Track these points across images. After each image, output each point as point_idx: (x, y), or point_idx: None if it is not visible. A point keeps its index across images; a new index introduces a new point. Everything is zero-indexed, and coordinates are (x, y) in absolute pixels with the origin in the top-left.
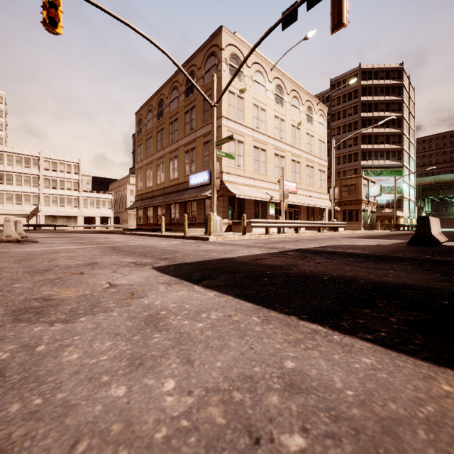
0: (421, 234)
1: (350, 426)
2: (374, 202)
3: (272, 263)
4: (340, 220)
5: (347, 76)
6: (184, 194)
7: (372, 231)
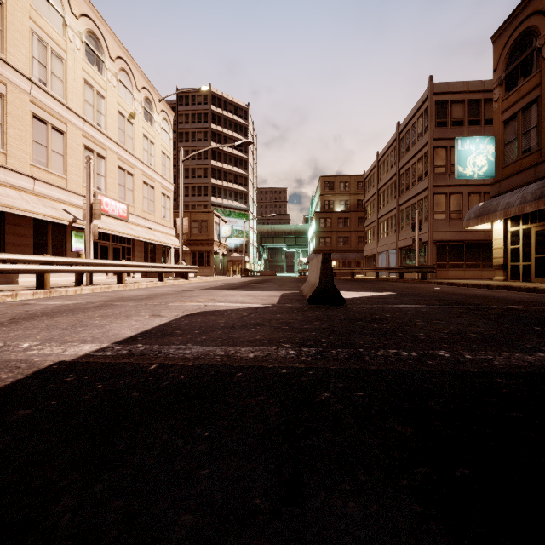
0: (327, 284)
1: None
2: (226, 244)
3: None
4: (190, 264)
5: (197, 93)
6: None
7: (226, 277)
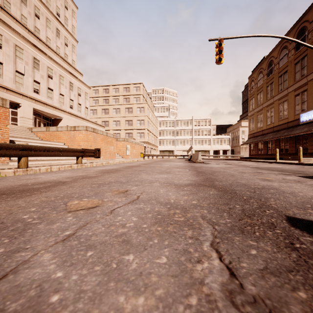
0: None
1: None
2: None
3: None
4: None
5: None
6: (294, 130)
7: None
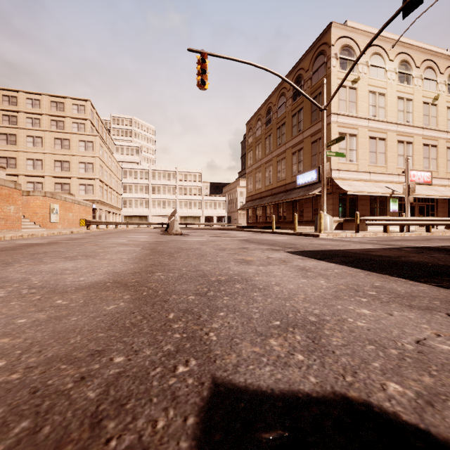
0: None
1: (397, 294)
2: None
3: (382, 254)
4: None
5: None
6: (292, 194)
7: None
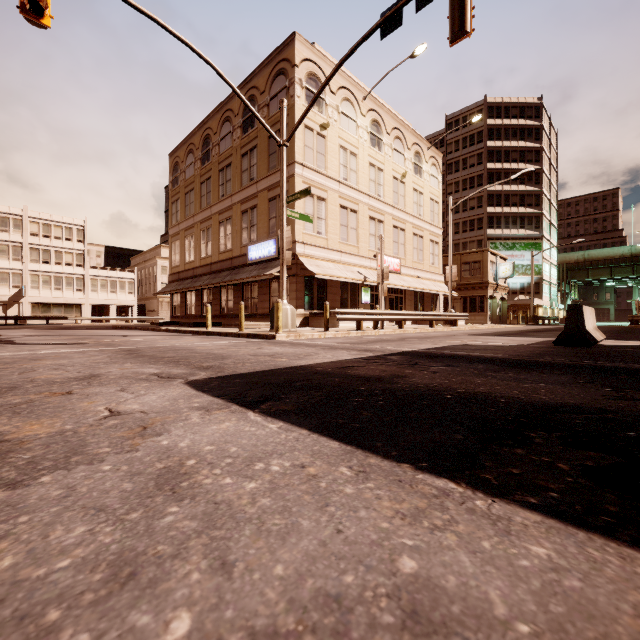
0: (572, 330)
1: None
2: (505, 286)
3: (367, 373)
4: (460, 311)
5: (469, 112)
6: (241, 273)
7: (503, 326)
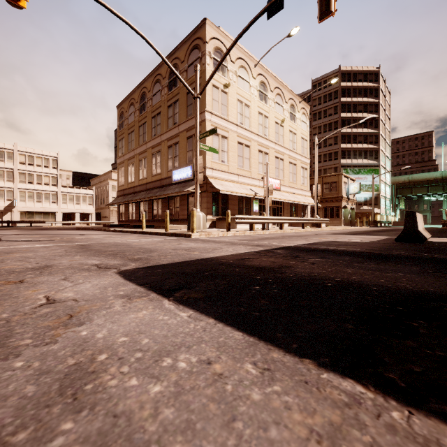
0: (409, 230)
1: None
2: (354, 199)
3: (261, 264)
4: (322, 217)
5: (328, 77)
6: (167, 190)
7: (353, 227)
